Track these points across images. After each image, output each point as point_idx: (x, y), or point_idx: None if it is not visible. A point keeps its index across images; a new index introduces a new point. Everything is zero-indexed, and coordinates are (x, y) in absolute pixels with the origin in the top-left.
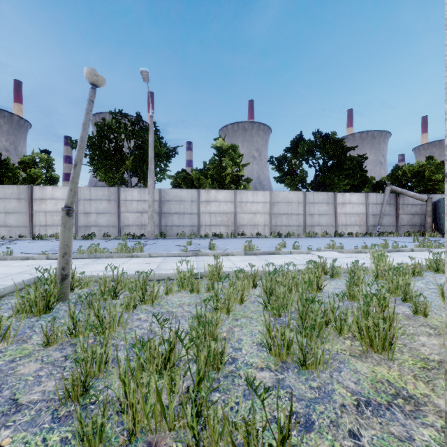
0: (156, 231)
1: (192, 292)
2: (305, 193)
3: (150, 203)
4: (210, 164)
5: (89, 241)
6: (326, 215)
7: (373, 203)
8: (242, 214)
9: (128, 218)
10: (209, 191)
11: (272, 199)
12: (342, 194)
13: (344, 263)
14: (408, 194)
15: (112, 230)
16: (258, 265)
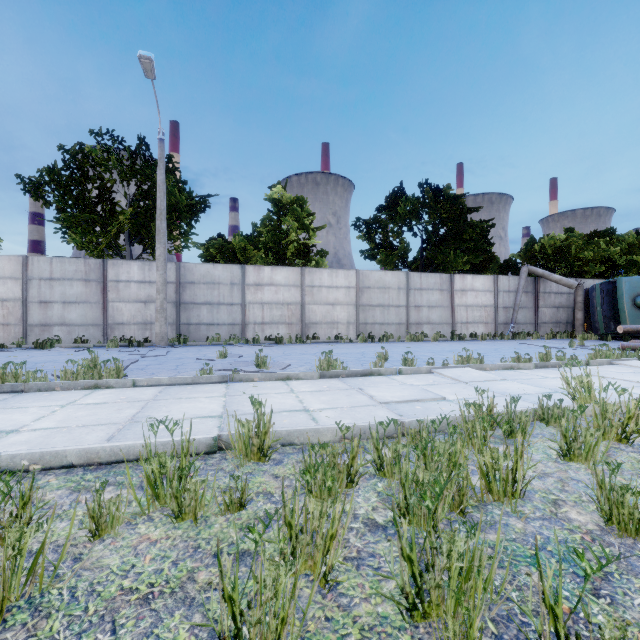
0: (170, 333)
1: (179, 518)
2: (409, 273)
3: (159, 286)
4: (263, 226)
5: (43, 351)
6: (439, 308)
7: (504, 291)
8: (313, 305)
9: (122, 311)
10: (261, 269)
11: (359, 282)
12: (462, 277)
13: (503, 394)
14: (552, 278)
15: (91, 331)
16: (348, 402)
